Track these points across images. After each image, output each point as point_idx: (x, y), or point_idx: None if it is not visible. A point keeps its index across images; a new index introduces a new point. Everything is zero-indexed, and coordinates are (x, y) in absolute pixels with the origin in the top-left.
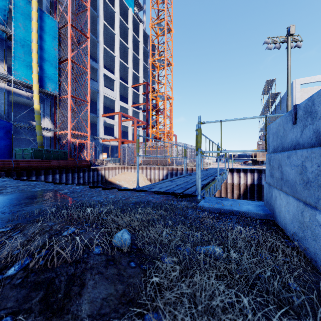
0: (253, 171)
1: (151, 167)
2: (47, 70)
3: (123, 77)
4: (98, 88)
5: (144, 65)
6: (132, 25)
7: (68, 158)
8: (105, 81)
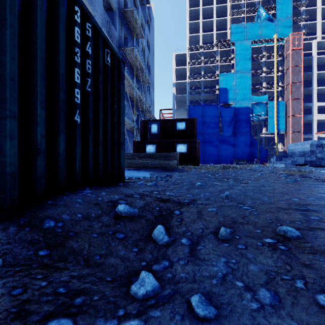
0: None
1: None
2: (280, 124)
3: None
4: (312, 117)
5: None
6: None
7: None
8: (321, 106)
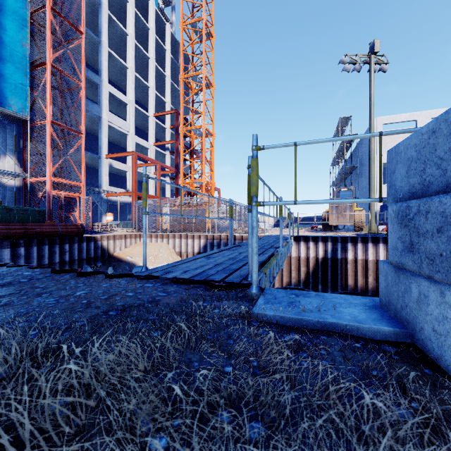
0: (325, 239)
1: (181, 234)
2: (9, 77)
3: (141, 101)
4: (100, 114)
5: (172, 86)
6: (154, 25)
7: (46, 221)
8: (111, 104)
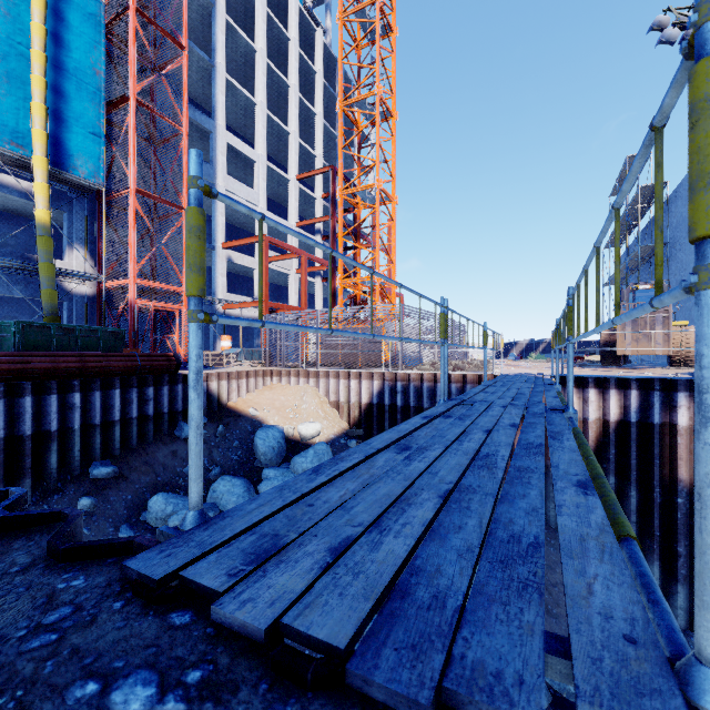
0: (625, 384)
1: (339, 371)
2: (75, 124)
3: (277, 158)
4: (213, 179)
5: (326, 131)
6: (297, 32)
7: (125, 349)
8: (231, 164)
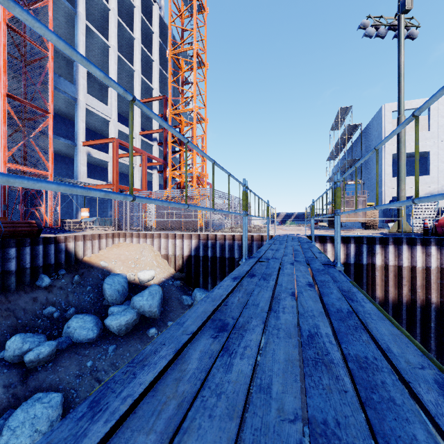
0: (347, 240)
1: (168, 234)
2: None
3: (126, 87)
4: (76, 95)
5: (161, 73)
6: (140, 3)
7: None
8: (91, 86)
